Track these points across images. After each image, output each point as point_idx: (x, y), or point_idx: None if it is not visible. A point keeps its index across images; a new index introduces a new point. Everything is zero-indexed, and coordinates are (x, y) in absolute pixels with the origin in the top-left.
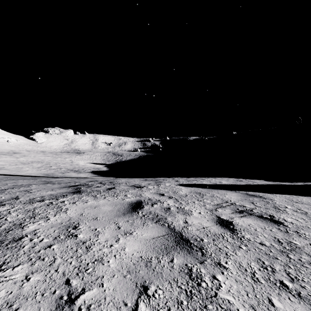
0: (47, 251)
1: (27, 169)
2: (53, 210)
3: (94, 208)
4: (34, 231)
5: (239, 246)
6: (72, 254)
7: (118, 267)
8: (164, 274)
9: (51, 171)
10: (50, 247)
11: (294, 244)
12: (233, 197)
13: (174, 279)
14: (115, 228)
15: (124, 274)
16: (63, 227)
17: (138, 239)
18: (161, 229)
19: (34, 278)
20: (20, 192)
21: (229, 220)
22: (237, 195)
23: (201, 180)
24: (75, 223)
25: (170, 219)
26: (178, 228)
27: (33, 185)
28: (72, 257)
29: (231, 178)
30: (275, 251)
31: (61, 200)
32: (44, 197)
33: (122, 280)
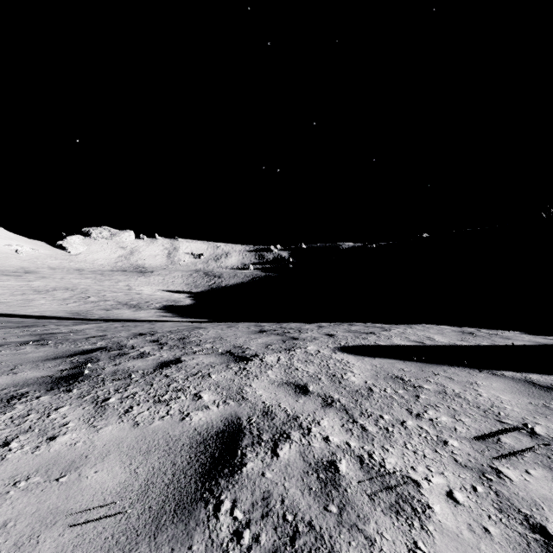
0: None
1: (42, 303)
2: None
3: (53, 481)
4: None
5: None
6: None
7: None
8: None
9: (87, 307)
10: None
11: None
12: (504, 395)
13: None
14: None
15: None
16: None
17: None
18: None
19: None
20: None
21: None
22: (509, 389)
23: (384, 333)
24: None
25: None
26: None
27: None
28: None
29: (443, 325)
30: None
31: None
32: None
33: None
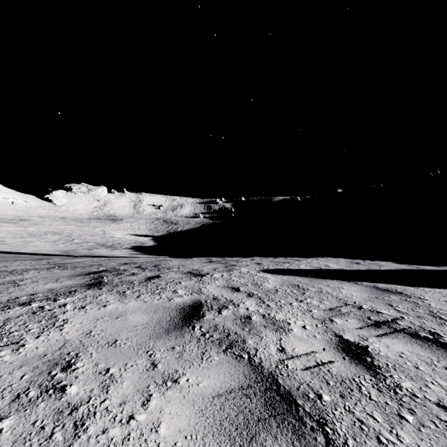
0: None
1: (38, 244)
2: (39, 323)
3: (114, 319)
4: None
5: (398, 414)
6: None
7: None
8: None
9: (73, 247)
10: None
11: None
12: (355, 293)
13: None
14: (146, 366)
15: None
16: (44, 366)
17: (190, 396)
18: (236, 367)
19: None
20: (2, 284)
21: (360, 344)
22: (360, 290)
23: (296, 262)
24: (71, 354)
25: (253, 343)
26: (268, 364)
27: (30, 271)
28: None
29: (341, 258)
30: None
31: (61, 303)
32: (36, 294)
33: None
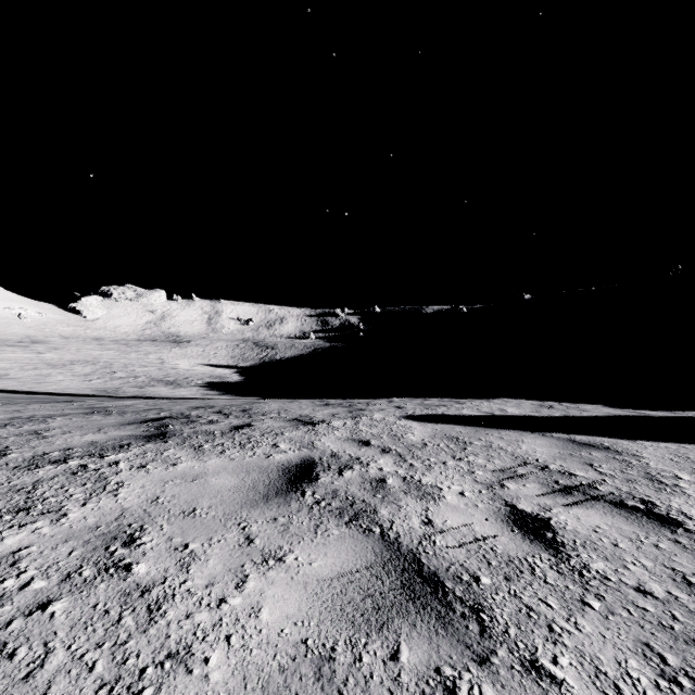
0: (32, 625)
1: (61, 379)
2: (83, 487)
3: (190, 482)
4: (14, 552)
5: (581, 600)
6: (102, 635)
7: (234, 681)
8: None
9: (114, 384)
10: (45, 609)
11: None
12: (541, 448)
13: None
14: (239, 541)
15: None
16: (99, 540)
17: (300, 577)
18: (363, 543)
19: None
20: (19, 436)
21: (539, 516)
22: (549, 444)
23: (457, 405)
24: (133, 526)
25: (387, 514)
26: (407, 540)
27: (57, 418)
28: (100, 644)
29: (526, 399)
30: (686, 618)
31: (111, 460)
32: (72, 449)
33: None
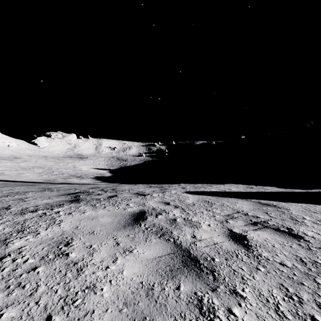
0: (30, 276)
1: (28, 175)
2: (45, 222)
3: (91, 220)
4: (19, 248)
5: (256, 267)
6: (59, 280)
7: (113, 296)
8: (169, 307)
9: (53, 177)
10: (35, 270)
11: (320, 265)
12: (245, 206)
13: (181, 314)
14: (113, 244)
15: (120, 308)
16: (54, 244)
17: (139, 258)
18: (166, 245)
19: (8, 314)
20: (14, 200)
21: (242, 234)
22: (249, 204)
23: (209, 187)
24: (68, 238)
25: (176, 233)
26: (185, 244)
27: (29, 192)
28: (58, 283)
29: (241, 184)
30: (299, 274)
31: (56, 211)
32: (38, 206)
33: (116, 316)
